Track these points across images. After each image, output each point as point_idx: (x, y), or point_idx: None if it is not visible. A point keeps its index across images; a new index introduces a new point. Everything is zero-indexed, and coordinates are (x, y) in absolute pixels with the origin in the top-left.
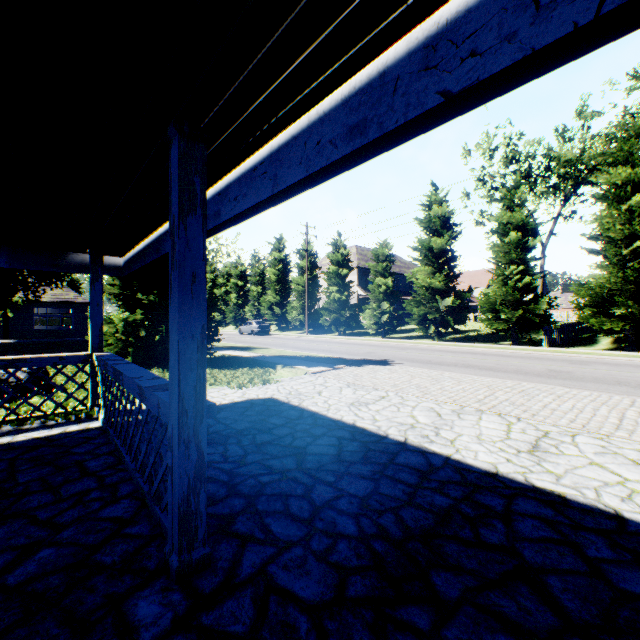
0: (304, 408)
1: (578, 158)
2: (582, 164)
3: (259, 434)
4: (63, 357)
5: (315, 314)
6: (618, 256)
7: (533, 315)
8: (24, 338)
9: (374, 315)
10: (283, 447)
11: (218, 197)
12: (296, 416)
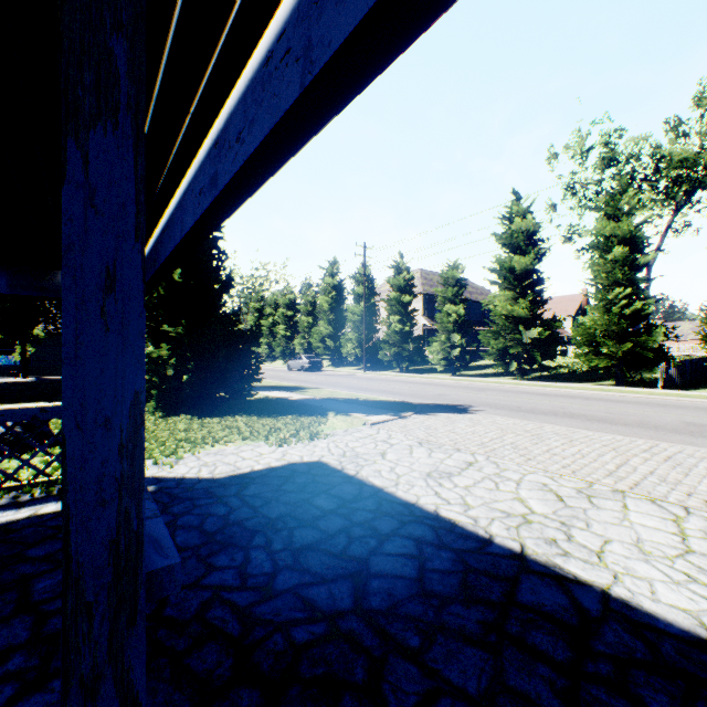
0: (363, 480)
1: (696, 156)
2: (700, 164)
3: (298, 528)
4: (45, 408)
5: (373, 347)
6: None
7: (644, 349)
8: (57, 374)
9: (442, 349)
10: (333, 558)
11: (215, 149)
12: (352, 495)
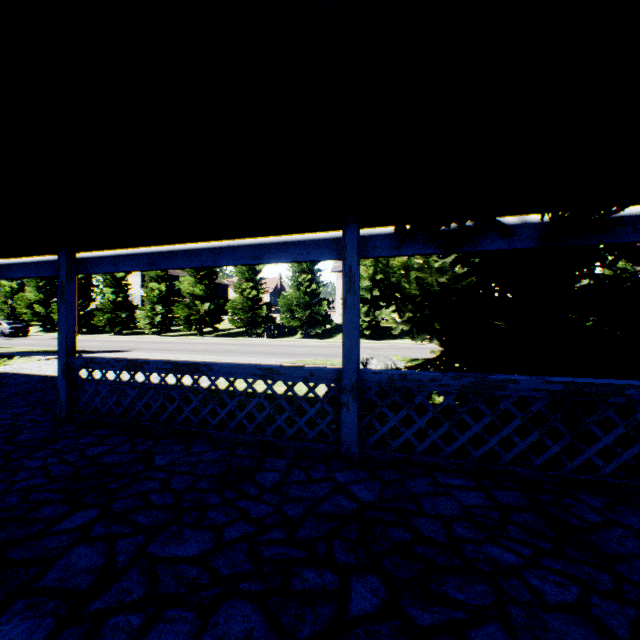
0: (21, 373)
1: None
2: None
3: None
4: None
5: (90, 314)
6: (298, 282)
7: (260, 317)
8: None
9: (149, 316)
10: None
11: None
12: (11, 375)
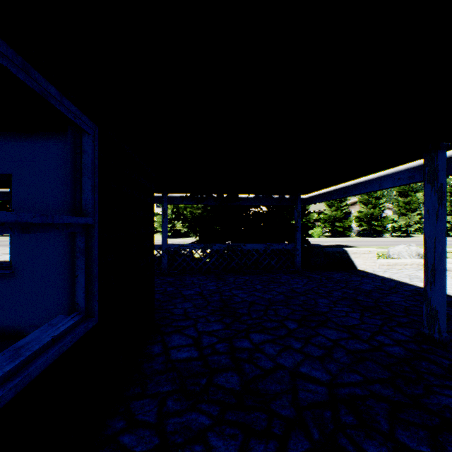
0: None
1: None
2: None
3: None
4: None
5: None
6: None
7: None
8: None
9: None
10: None
11: None
12: None
